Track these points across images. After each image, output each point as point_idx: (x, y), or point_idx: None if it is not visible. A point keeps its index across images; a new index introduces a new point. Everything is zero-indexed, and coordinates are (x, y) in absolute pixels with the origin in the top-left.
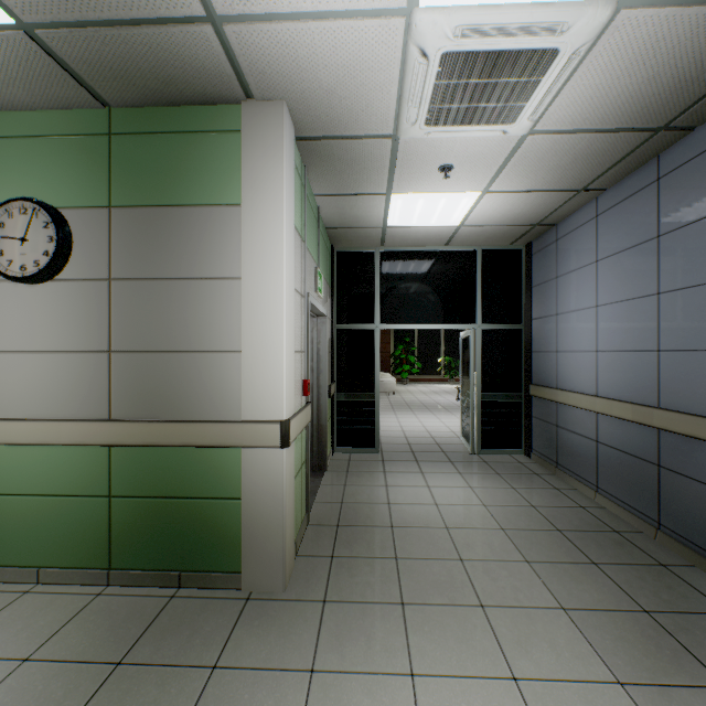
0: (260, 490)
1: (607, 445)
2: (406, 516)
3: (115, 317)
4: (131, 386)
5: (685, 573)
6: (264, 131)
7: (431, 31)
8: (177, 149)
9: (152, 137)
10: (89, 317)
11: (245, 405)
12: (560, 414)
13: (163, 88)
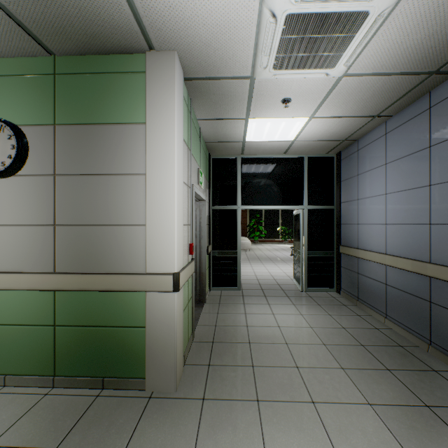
0: (159, 321)
1: (393, 286)
2: (259, 335)
3: (58, 201)
4: (69, 249)
5: None
6: (161, 72)
7: None
8: (101, 84)
9: (84, 76)
10: (40, 201)
11: (148, 262)
12: (360, 265)
13: (91, 41)
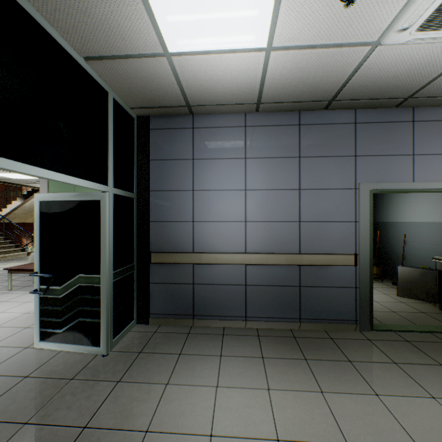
0: None
1: (257, 285)
2: None
3: None
4: None
5: (335, 335)
6: None
7: None
8: None
9: None
10: None
11: None
12: (200, 273)
13: None
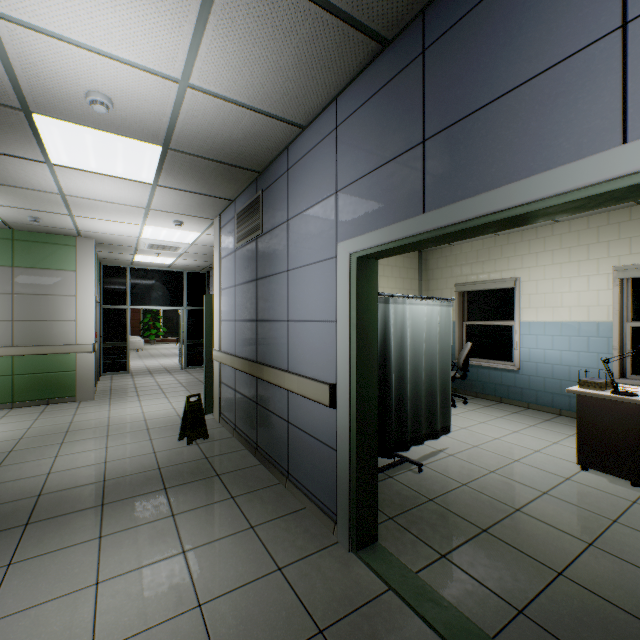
0: (85, 367)
1: None
2: (143, 385)
3: (16, 308)
4: (25, 334)
5: None
6: (86, 248)
7: (146, 241)
8: (47, 249)
9: (35, 243)
10: (3, 308)
11: (78, 339)
12: None
13: (46, 231)
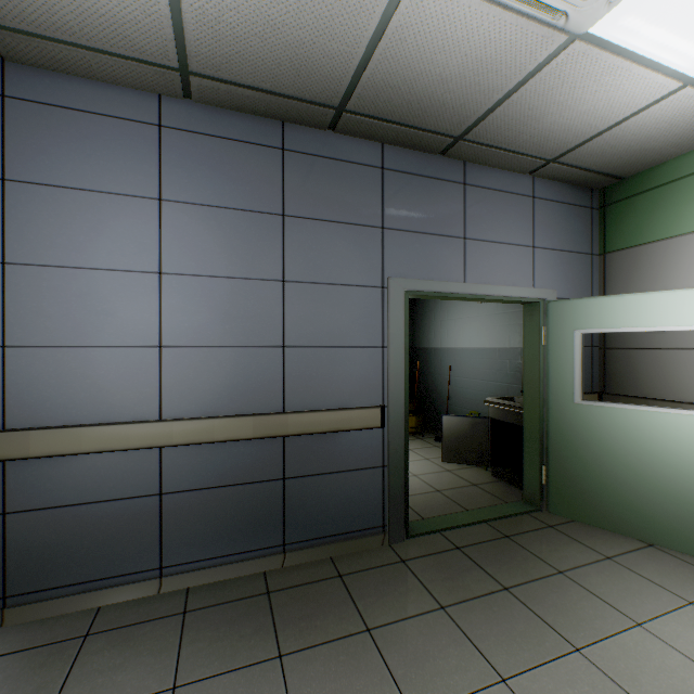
0: None
1: (189, 489)
2: None
3: None
4: None
5: (349, 565)
6: None
7: None
8: None
9: None
10: None
11: None
12: (27, 481)
13: None
